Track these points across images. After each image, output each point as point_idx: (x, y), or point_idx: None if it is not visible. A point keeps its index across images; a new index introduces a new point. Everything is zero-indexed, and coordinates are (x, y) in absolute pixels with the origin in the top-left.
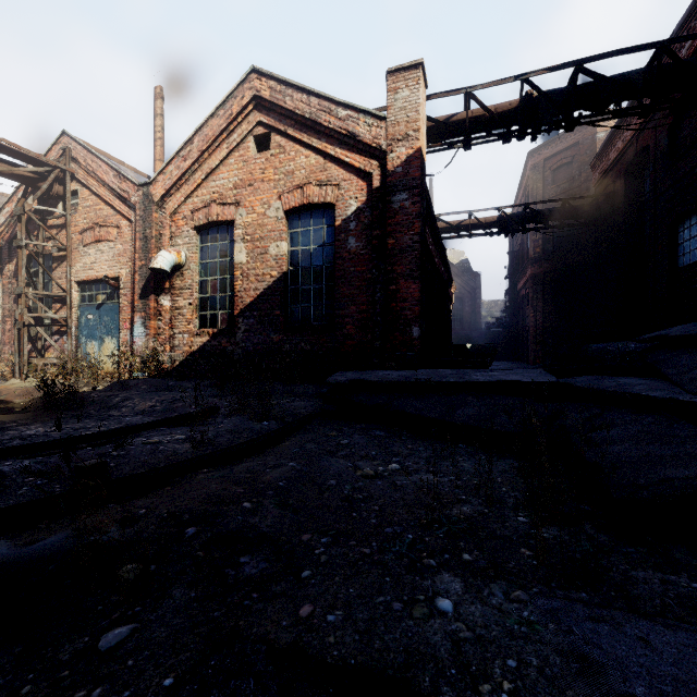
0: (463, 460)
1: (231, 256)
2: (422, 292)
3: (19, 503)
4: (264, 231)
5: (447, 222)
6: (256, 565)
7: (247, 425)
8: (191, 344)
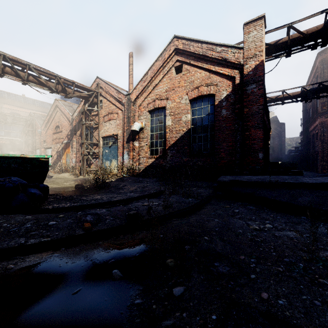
0: (308, 225)
1: (164, 122)
2: (263, 135)
3: (112, 227)
4: (179, 110)
5: (268, 97)
6: (223, 268)
7: (182, 199)
8: (147, 162)
